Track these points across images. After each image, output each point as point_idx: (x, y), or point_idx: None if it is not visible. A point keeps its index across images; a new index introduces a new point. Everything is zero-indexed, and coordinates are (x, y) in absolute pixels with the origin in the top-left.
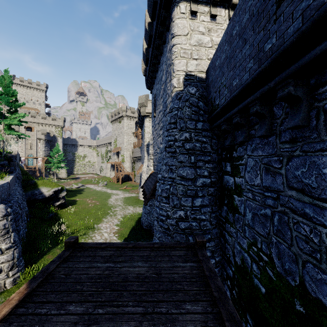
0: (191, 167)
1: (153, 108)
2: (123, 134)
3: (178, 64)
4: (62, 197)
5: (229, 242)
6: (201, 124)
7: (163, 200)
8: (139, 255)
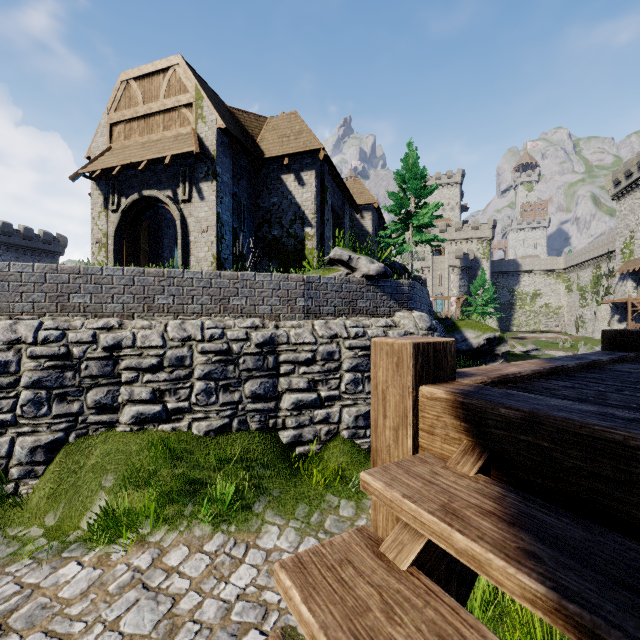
0: None
1: None
2: None
3: None
4: (501, 356)
5: None
6: None
7: None
8: None
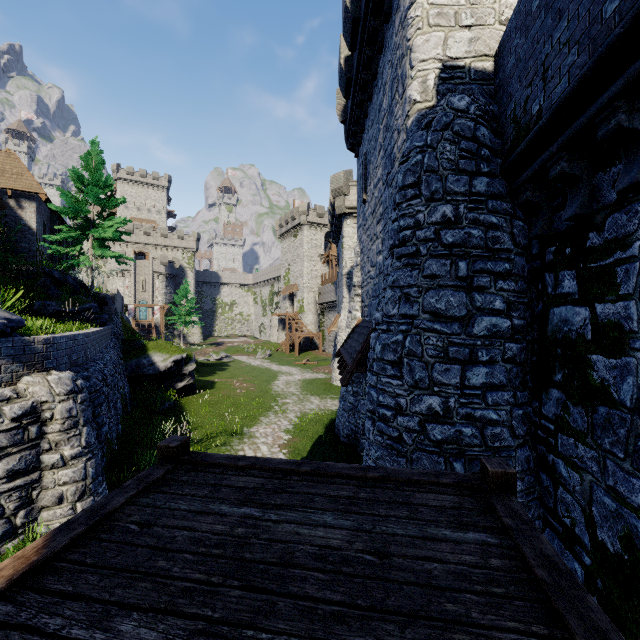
0: (459, 289)
1: (360, 186)
2: (301, 259)
3: (422, 44)
4: (189, 374)
5: (572, 485)
6: (483, 181)
7: (387, 369)
8: (328, 495)
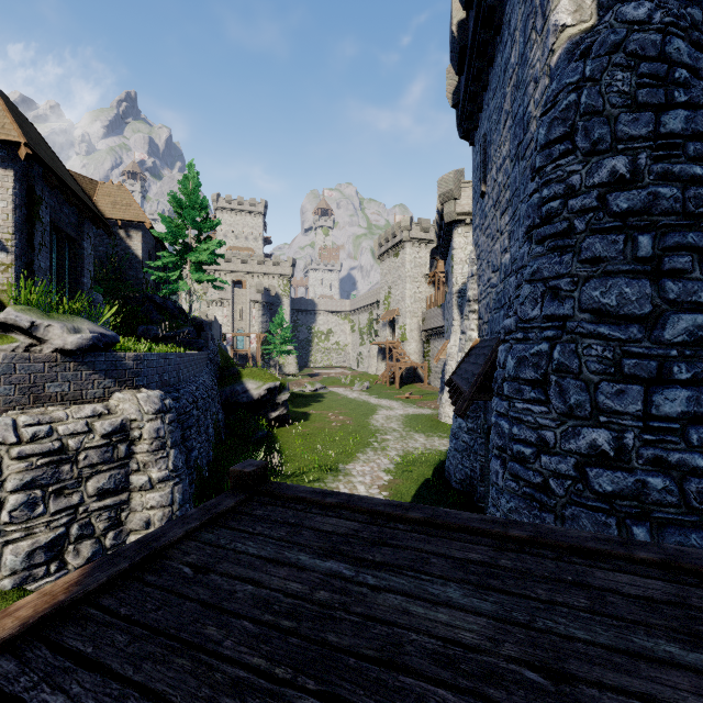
0: (639, 275)
1: (476, 179)
2: (403, 280)
3: None
4: (282, 404)
5: None
6: (679, 115)
7: (525, 391)
8: (450, 557)
